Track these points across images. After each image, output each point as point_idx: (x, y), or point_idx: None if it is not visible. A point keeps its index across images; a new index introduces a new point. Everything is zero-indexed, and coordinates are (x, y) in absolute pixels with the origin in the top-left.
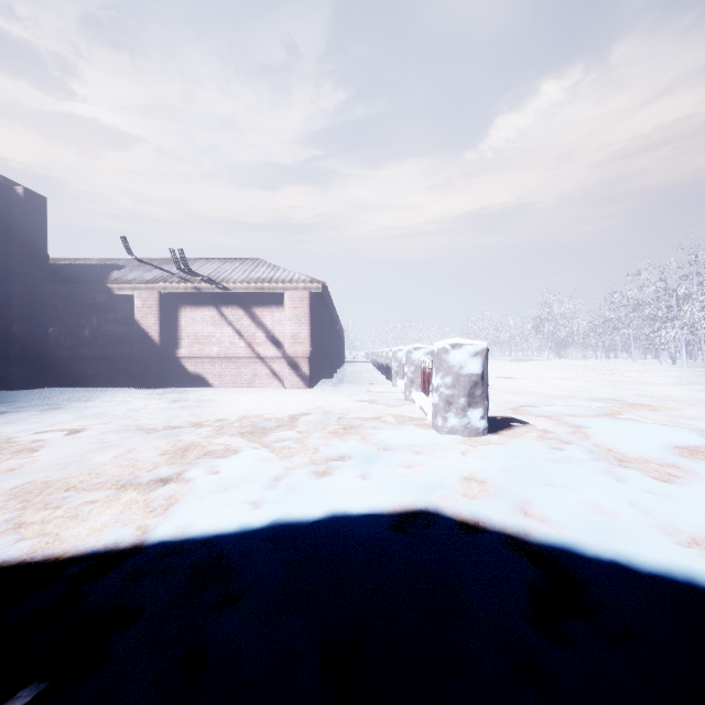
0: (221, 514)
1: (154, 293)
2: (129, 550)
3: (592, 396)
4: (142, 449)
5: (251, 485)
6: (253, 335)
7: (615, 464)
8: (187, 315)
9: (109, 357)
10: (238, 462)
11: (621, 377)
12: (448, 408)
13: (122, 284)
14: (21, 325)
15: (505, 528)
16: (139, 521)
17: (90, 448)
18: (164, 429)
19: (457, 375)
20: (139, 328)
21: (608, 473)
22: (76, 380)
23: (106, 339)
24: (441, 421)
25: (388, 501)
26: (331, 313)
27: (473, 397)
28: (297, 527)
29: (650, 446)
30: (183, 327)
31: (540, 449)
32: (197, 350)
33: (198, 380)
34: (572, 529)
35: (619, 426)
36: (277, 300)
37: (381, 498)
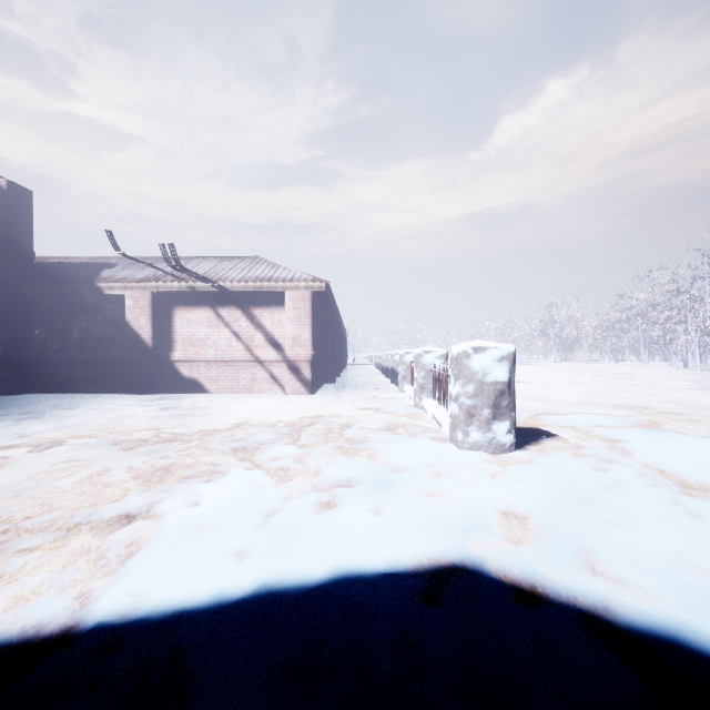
0: (192, 576)
1: (146, 293)
2: (54, 639)
3: (614, 402)
4: (115, 471)
5: (237, 525)
6: (252, 337)
7: (677, 492)
8: (182, 316)
9: (99, 361)
10: (224, 489)
11: (637, 381)
12: (470, 420)
13: (113, 283)
14: (4, 327)
15: (573, 597)
16: (82, 584)
17: (55, 469)
18: (146, 443)
19: (480, 382)
20: (130, 330)
21: (675, 505)
22: (64, 385)
23: (95, 342)
24: (461, 435)
25: (411, 551)
26: (334, 314)
27: (498, 408)
28: (293, 597)
29: (709, 467)
30: (177, 329)
31: (582, 472)
32: (192, 353)
33: (193, 385)
34: (667, 600)
35: (663, 441)
36: (276, 300)
37: (402, 546)
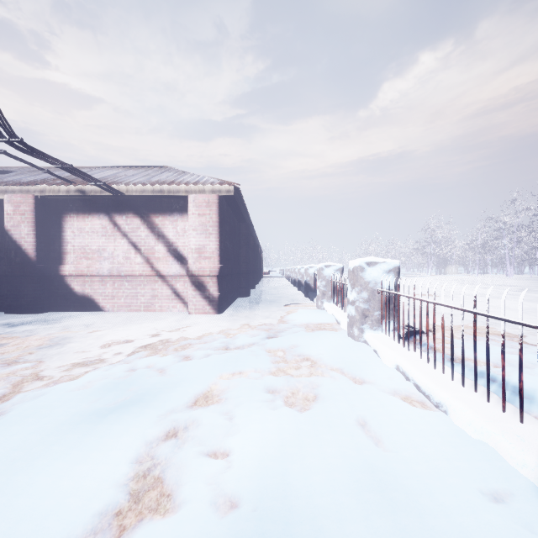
0: None
1: (28, 197)
2: None
3: None
4: None
5: None
6: (152, 248)
7: None
8: (73, 225)
9: None
10: None
11: None
12: None
13: None
14: None
15: None
16: None
17: None
18: None
19: None
20: (9, 240)
21: None
22: None
23: None
24: None
25: None
26: (247, 228)
27: None
28: None
29: None
30: (68, 239)
31: None
32: (85, 267)
33: (86, 302)
34: None
35: None
36: (180, 206)
37: None
